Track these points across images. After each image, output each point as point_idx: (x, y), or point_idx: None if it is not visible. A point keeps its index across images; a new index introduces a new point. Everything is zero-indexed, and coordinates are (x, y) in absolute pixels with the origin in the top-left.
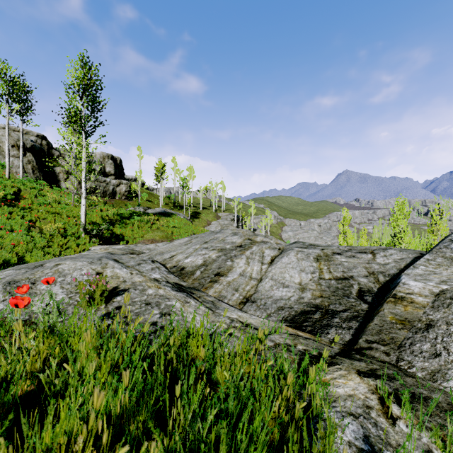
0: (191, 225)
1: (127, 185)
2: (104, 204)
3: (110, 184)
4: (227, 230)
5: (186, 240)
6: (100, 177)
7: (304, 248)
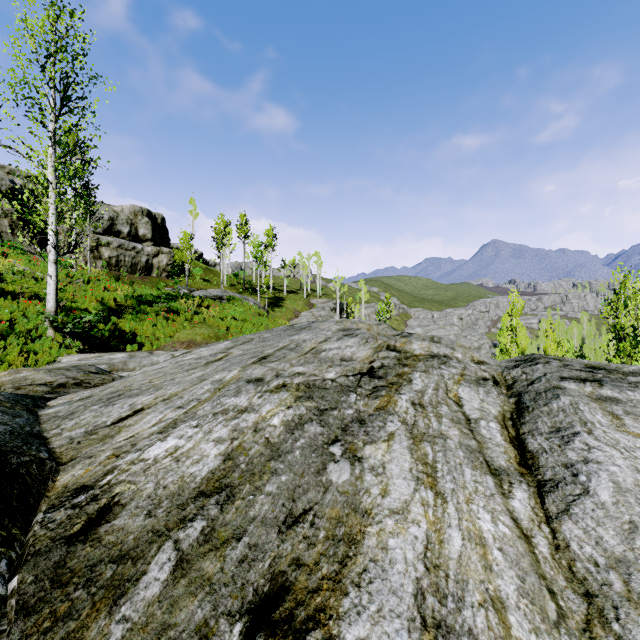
0: (266, 316)
1: (170, 256)
2: (115, 281)
3: (143, 253)
4: (327, 322)
5: (220, 348)
6: (126, 242)
7: (595, 384)
